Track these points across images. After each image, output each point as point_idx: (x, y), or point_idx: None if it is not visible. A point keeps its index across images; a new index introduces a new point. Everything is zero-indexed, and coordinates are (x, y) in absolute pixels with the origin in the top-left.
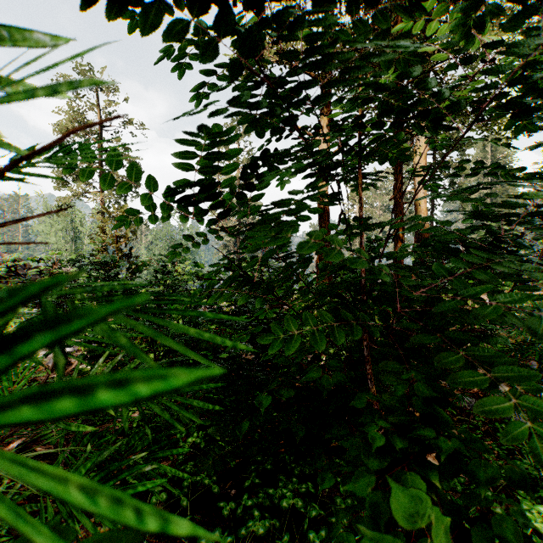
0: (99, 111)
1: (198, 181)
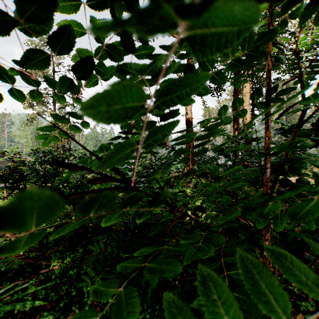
0: (53, 62)
1: None
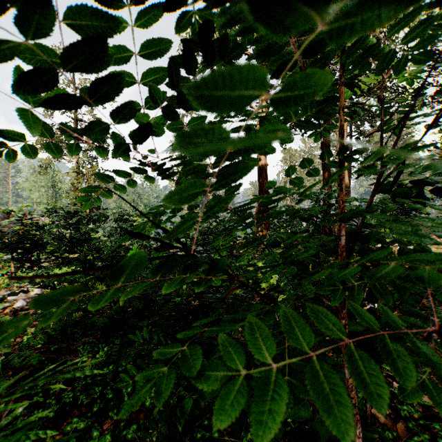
0: (75, 87)
1: (66, 46)
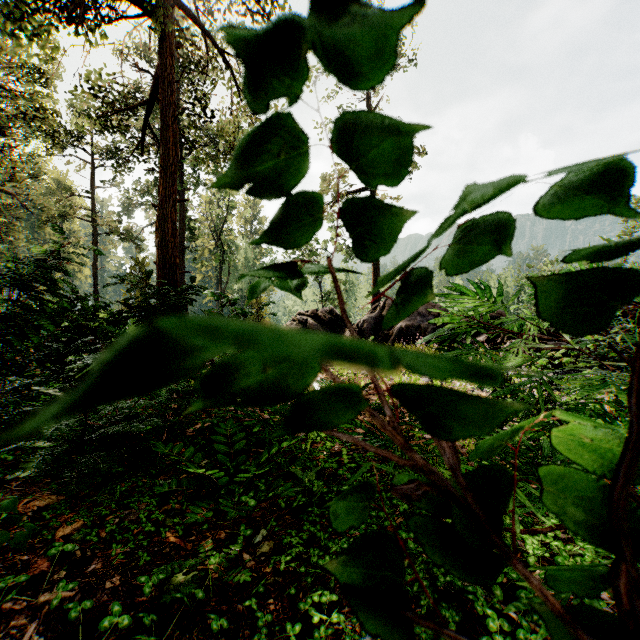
0: None
1: None
